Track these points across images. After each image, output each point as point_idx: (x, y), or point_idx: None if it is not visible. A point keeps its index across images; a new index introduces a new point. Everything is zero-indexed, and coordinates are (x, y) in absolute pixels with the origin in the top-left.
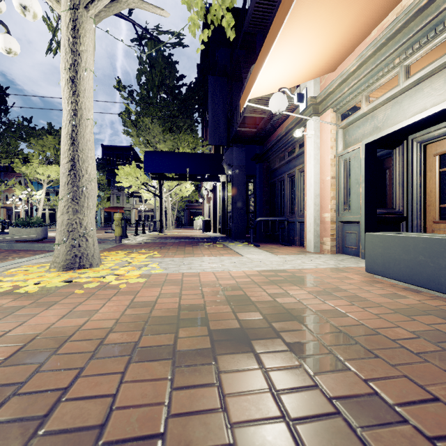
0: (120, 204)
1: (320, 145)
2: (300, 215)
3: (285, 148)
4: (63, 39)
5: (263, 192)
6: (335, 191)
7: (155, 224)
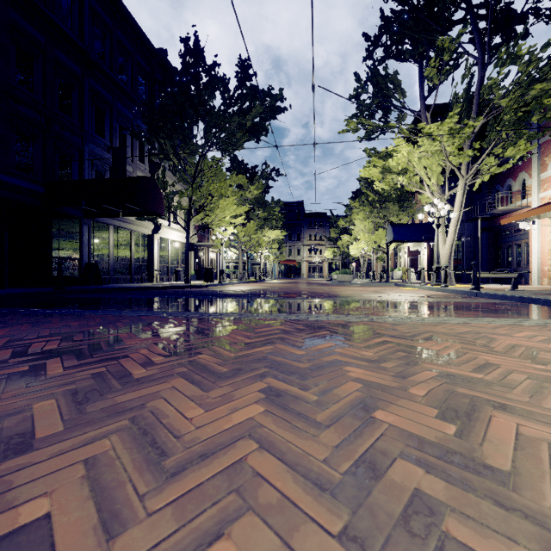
0: (292, 257)
1: (541, 234)
2: (525, 267)
3: (512, 228)
4: (455, 219)
5: (488, 252)
6: (550, 256)
7: (373, 274)
